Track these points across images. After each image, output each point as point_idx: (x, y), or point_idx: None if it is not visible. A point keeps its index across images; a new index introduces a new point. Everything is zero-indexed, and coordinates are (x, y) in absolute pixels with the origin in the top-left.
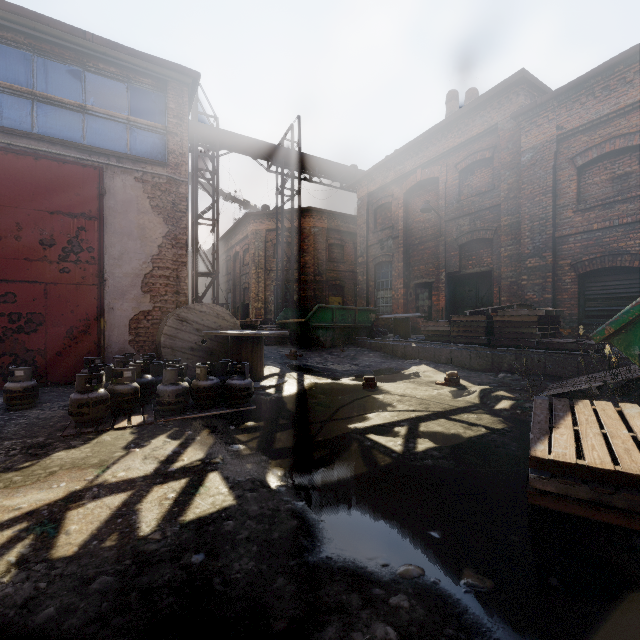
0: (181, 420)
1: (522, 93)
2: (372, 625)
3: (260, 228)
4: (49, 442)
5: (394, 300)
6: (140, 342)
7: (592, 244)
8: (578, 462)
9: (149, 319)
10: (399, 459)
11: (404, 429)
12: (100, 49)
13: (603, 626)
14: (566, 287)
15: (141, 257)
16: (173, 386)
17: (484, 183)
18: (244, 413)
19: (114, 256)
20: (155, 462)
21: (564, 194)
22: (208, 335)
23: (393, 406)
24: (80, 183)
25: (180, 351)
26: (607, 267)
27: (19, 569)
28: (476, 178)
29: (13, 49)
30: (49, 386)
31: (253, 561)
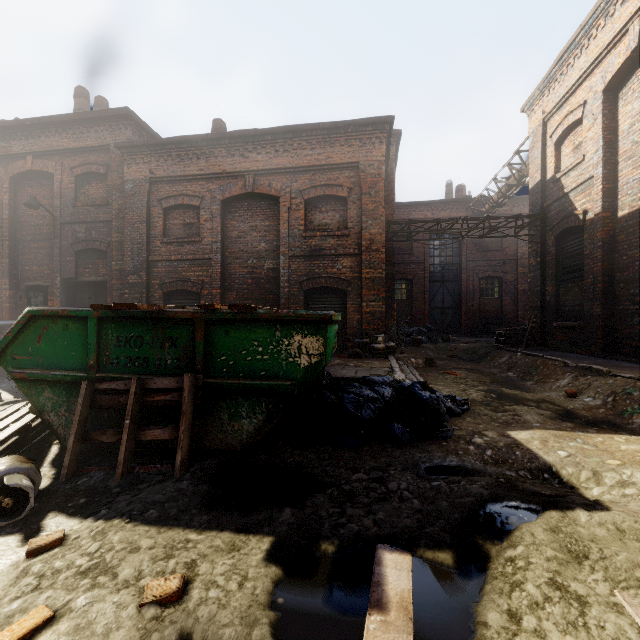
0: None
1: (130, 128)
2: None
3: None
4: None
5: None
6: None
7: (172, 271)
8: None
9: None
10: None
11: None
12: None
13: None
14: (157, 302)
15: None
16: None
17: (100, 196)
18: None
19: None
20: None
21: (155, 227)
22: None
23: None
24: None
25: None
26: (181, 289)
27: None
28: (93, 189)
29: None
30: None
31: None
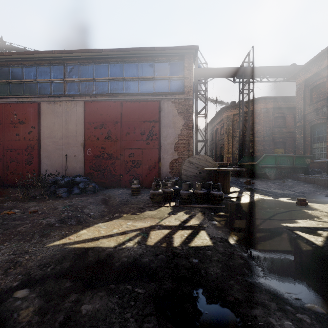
0: (189, 207)
1: None
2: (282, 320)
3: (229, 114)
4: (144, 207)
5: None
6: (173, 172)
7: None
8: None
9: (177, 162)
10: (318, 249)
11: (326, 233)
12: (159, 52)
13: None
14: None
15: (174, 135)
16: (186, 191)
17: None
18: (218, 208)
19: (164, 136)
20: (179, 221)
21: None
22: (202, 170)
23: (319, 218)
24: (152, 108)
25: (189, 177)
26: None
27: (138, 244)
28: None
29: (133, 64)
30: (143, 188)
31: (219, 270)
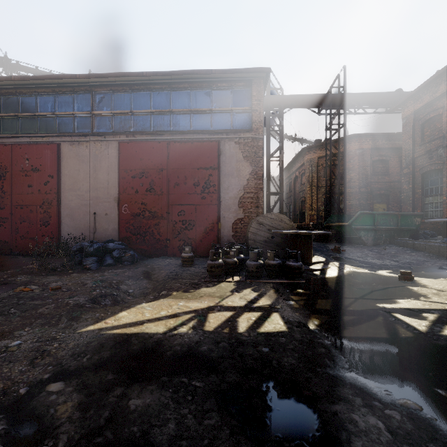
0: (259, 282)
1: None
2: (367, 416)
3: (313, 157)
4: (199, 283)
5: (445, 205)
6: (237, 236)
7: None
8: None
9: (242, 223)
10: (420, 336)
11: (433, 316)
12: (218, 76)
13: None
14: None
15: (238, 187)
16: (254, 262)
17: None
18: (297, 284)
19: (225, 188)
20: (245, 301)
21: None
22: (275, 233)
23: (427, 297)
24: (210, 151)
25: (259, 242)
26: None
27: (193, 330)
28: None
29: (183, 92)
30: (197, 257)
31: (295, 360)
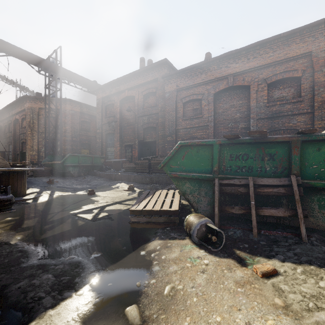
0: None
1: (166, 68)
2: (43, 276)
3: (34, 106)
4: None
5: (115, 152)
6: None
7: (187, 133)
8: (143, 209)
9: None
10: (88, 222)
11: (97, 210)
12: None
13: (129, 254)
14: None
15: None
16: None
17: (153, 102)
18: (6, 214)
19: None
20: None
21: (179, 112)
22: None
23: (98, 201)
24: None
25: None
26: None
27: None
28: (150, 100)
29: None
30: None
31: None
